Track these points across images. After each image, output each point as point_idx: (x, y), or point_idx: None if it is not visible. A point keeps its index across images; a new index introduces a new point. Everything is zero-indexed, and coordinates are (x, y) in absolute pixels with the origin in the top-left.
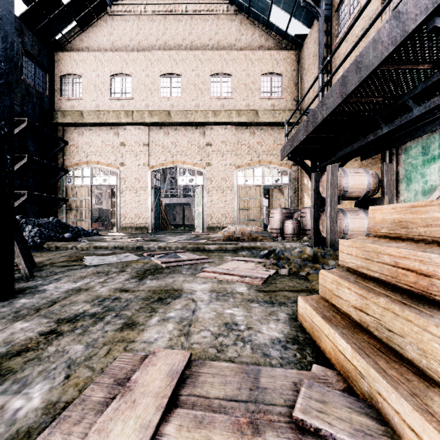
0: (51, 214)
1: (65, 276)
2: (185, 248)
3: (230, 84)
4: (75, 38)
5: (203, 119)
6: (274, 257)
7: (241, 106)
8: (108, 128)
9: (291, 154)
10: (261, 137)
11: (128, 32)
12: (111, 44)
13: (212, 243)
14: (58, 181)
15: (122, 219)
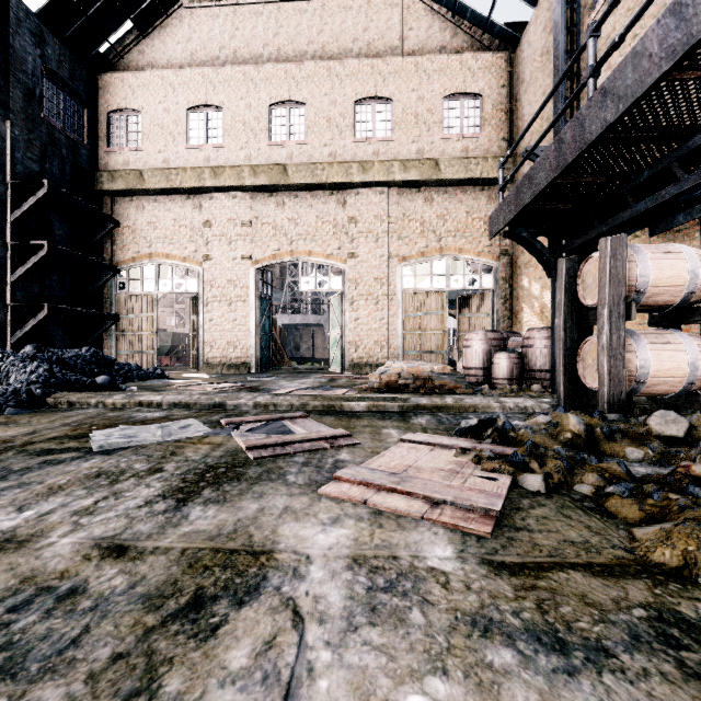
0: (92, 341)
1: (16, 486)
2: (306, 407)
3: (390, 115)
4: (132, 50)
5: (343, 177)
6: (494, 436)
7: (409, 154)
8: (185, 197)
9: (511, 225)
10: (444, 207)
11: (218, 35)
12: (189, 56)
13: (358, 398)
14: (104, 288)
15: (207, 350)
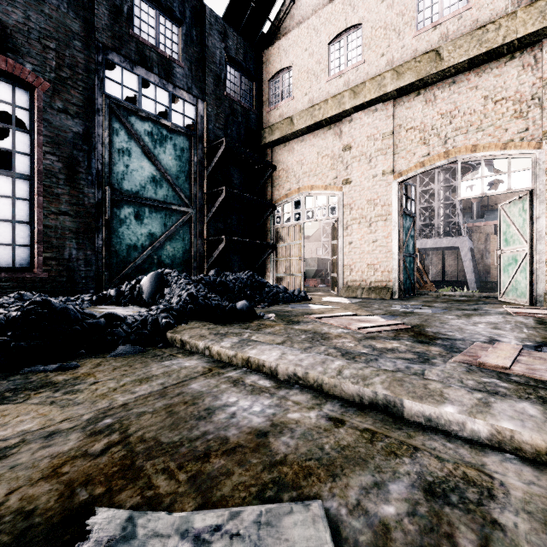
0: (258, 266)
1: None
2: None
3: None
4: (285, 19)
5: (536, 23)
6: None
7: None
8: (326, 129)
9: None
10: None
11: None
12: None
13: None
14: (267, 223)
15: (346, 273)
